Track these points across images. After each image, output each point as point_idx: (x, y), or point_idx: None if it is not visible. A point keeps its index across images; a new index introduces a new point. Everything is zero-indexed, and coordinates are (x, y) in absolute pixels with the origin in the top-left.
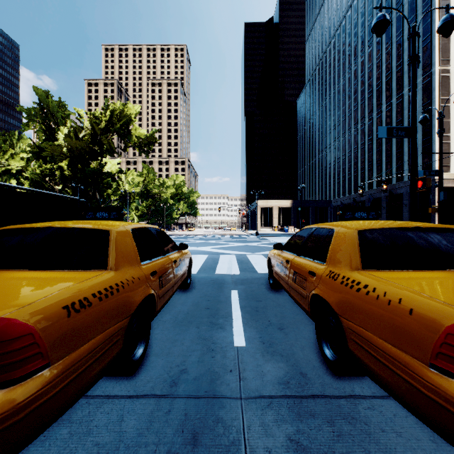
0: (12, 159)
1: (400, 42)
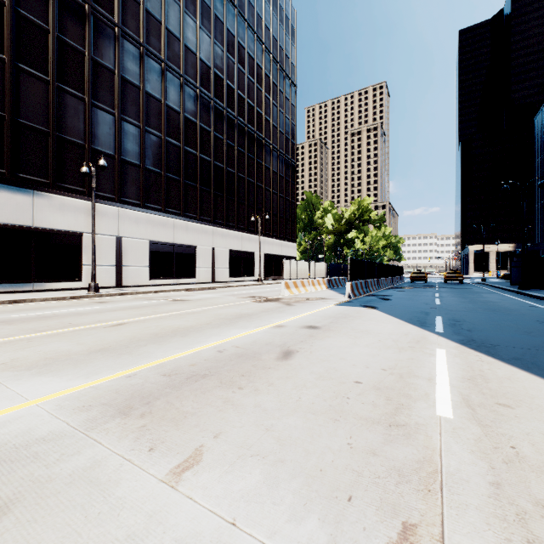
0: None
1: None
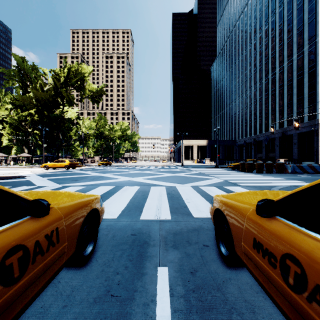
0: None
1: (290, 20)
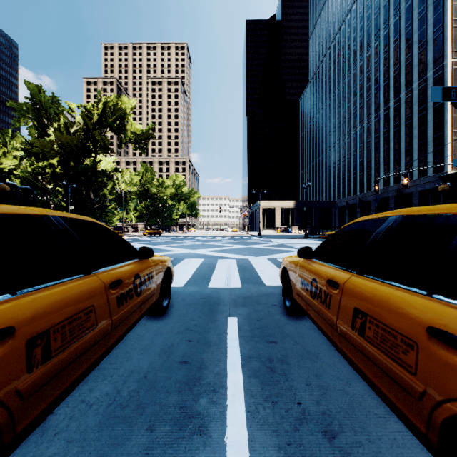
0: (4, 157)
1: (409, 34)
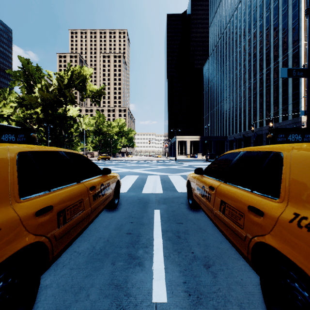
0: (4, 107)
1: (276, 24)
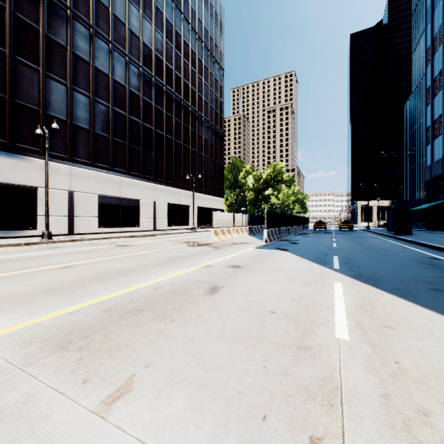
0: None
1: None
